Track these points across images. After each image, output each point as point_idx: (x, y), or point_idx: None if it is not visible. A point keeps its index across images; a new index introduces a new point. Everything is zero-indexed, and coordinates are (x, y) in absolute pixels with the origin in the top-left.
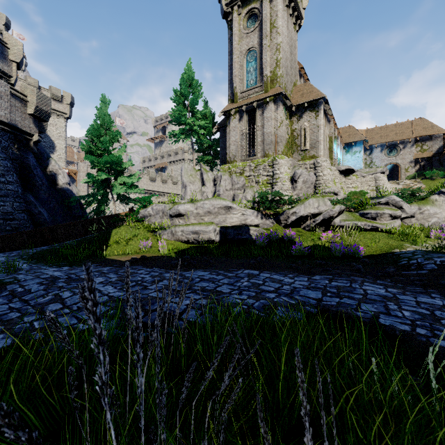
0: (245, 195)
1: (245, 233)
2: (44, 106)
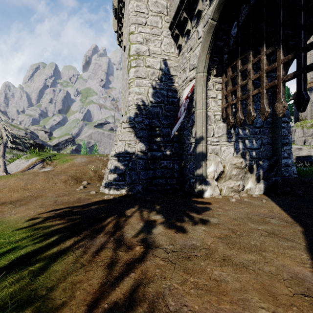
0: None
1: (309, 159)
2: None
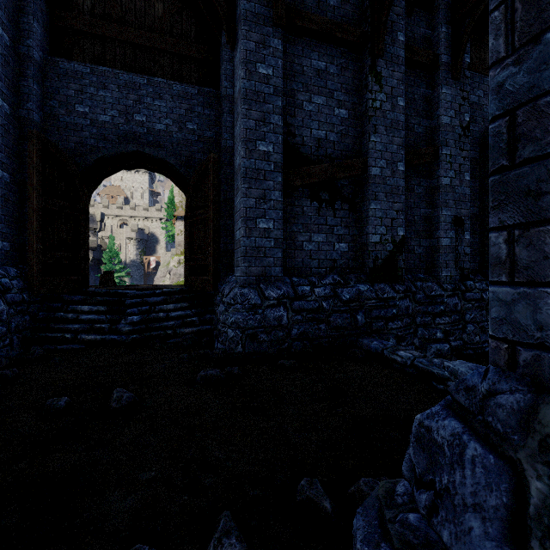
0: (161, 281)
1: None
2: (93, 245)
